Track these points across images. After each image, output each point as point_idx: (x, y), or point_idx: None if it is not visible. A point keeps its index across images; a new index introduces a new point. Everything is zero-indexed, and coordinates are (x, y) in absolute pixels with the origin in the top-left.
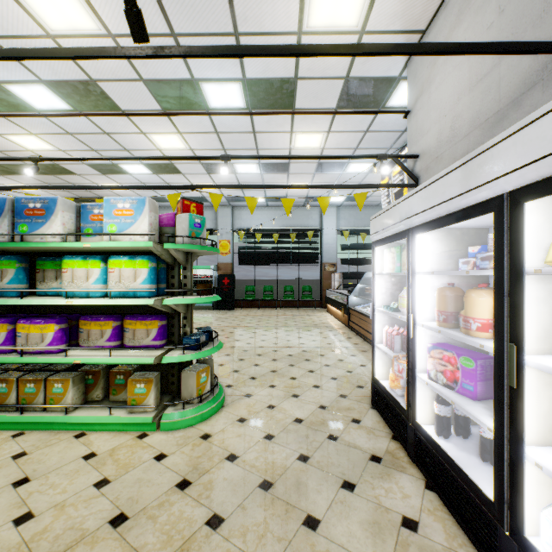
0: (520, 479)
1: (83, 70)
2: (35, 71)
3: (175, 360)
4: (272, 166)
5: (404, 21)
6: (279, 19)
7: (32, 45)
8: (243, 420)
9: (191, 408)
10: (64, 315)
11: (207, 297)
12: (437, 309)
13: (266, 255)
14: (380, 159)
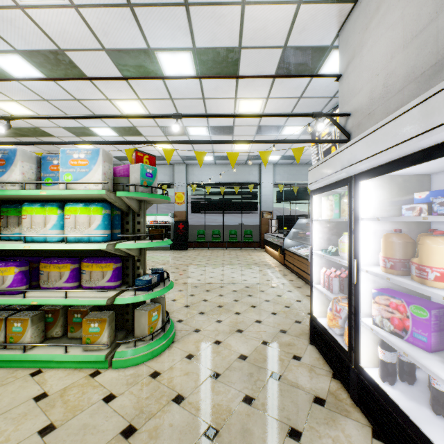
0: None
1: (51, 40)
2: (10, 41)
3: (127, 301)
4: (219, 129)
5: None
6: None
7: (4, 15)
8: (191, 356)
9: (143, 345)
10: (26, 258)
11: (158, 241)
12: (384, 255)
13: (215, 205)
14: (316, 117)
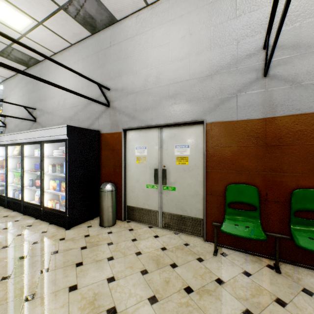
0: (7, 188)
1: None
2: None
3: None
4: None
5: None
6: None
7: None
8: None
9: None
10: None
11: None
12: None
13: None
14: None
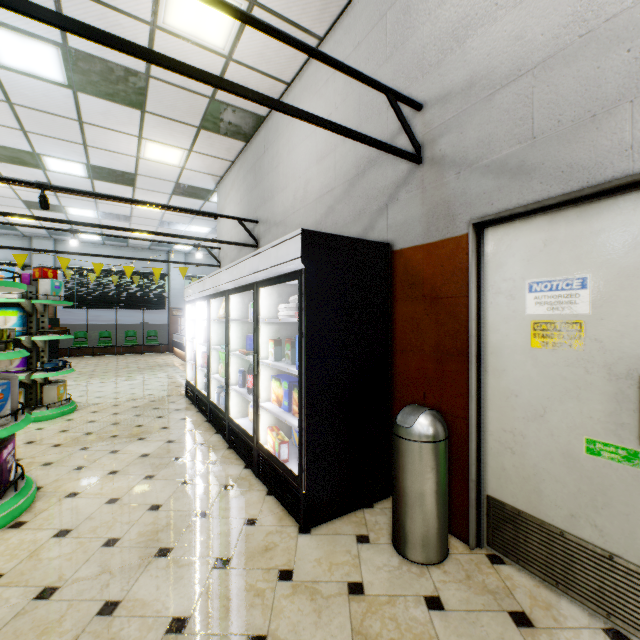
0: (210, 383)
1: None
2: None
3: (43, 376)
4: (112, 215)
5: (209, 171)
6: (122, 149)
7: None
8: (96, 412)
9: (55, 408)
10: None
11: (65, 335)
12: (203, 335)
13: (103, 298)
14: (197, 247)
